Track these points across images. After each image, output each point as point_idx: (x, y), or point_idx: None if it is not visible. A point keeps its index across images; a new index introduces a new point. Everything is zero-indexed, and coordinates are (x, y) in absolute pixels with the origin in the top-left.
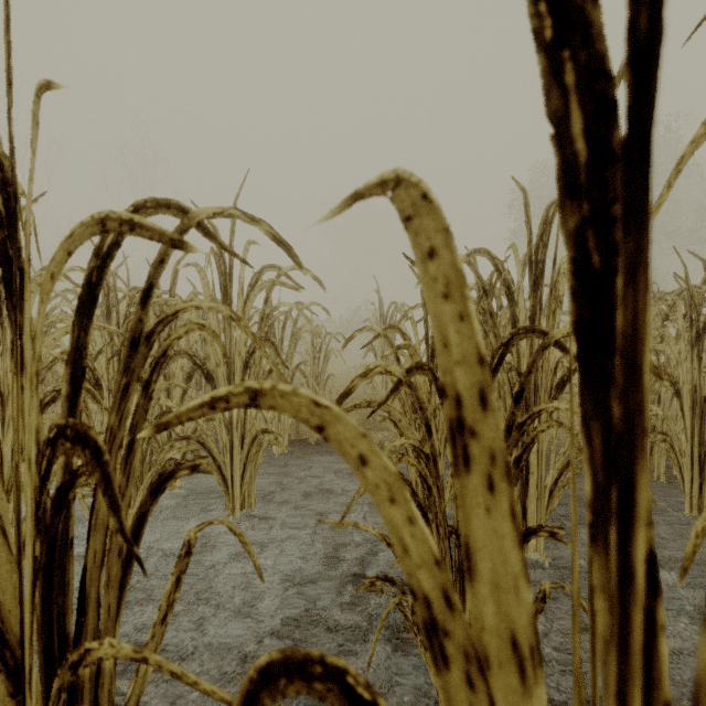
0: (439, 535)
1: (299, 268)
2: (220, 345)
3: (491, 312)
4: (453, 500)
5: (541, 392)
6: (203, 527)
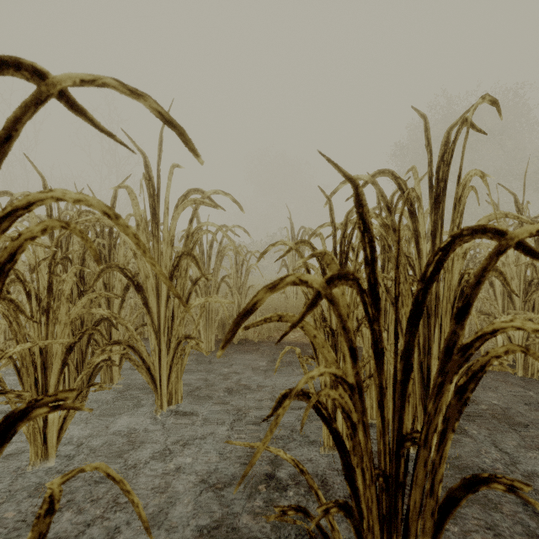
0: (365, 481)
1: (194, 156)
2: (90, 248)
3: (394, 228)
4: (381, 435)
5: (442, 302)
6: (71, 477)
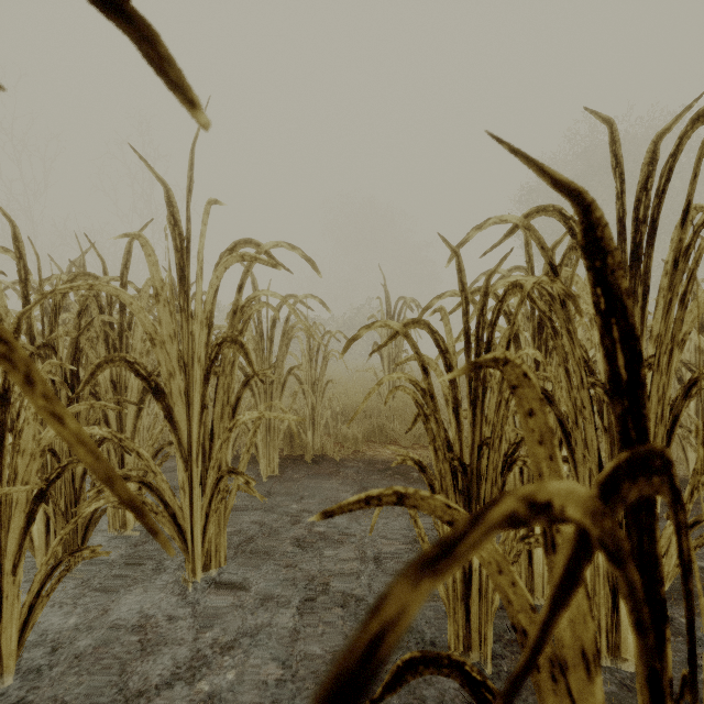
0: None
1: (182, 103)
2: None
3: (563, 300)
4: None
5: None
6: None
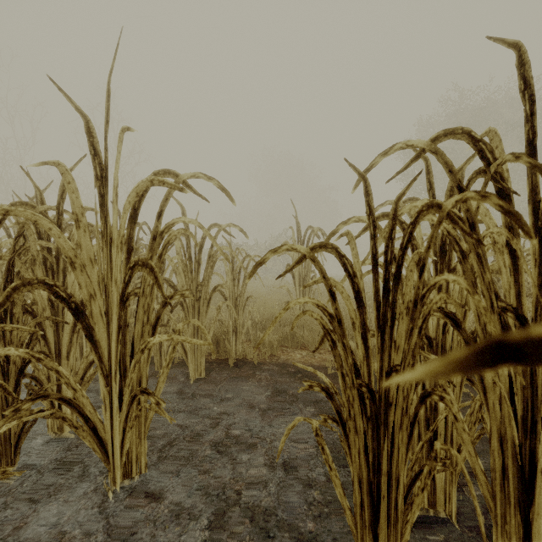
0: None
1: None
2: None
3: (472, 224)
4: None
5: None
6: None
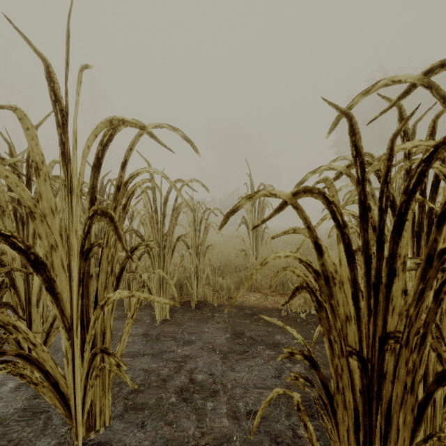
0: None
1: None
2: None
3: None
4: None
5: None
6: None
